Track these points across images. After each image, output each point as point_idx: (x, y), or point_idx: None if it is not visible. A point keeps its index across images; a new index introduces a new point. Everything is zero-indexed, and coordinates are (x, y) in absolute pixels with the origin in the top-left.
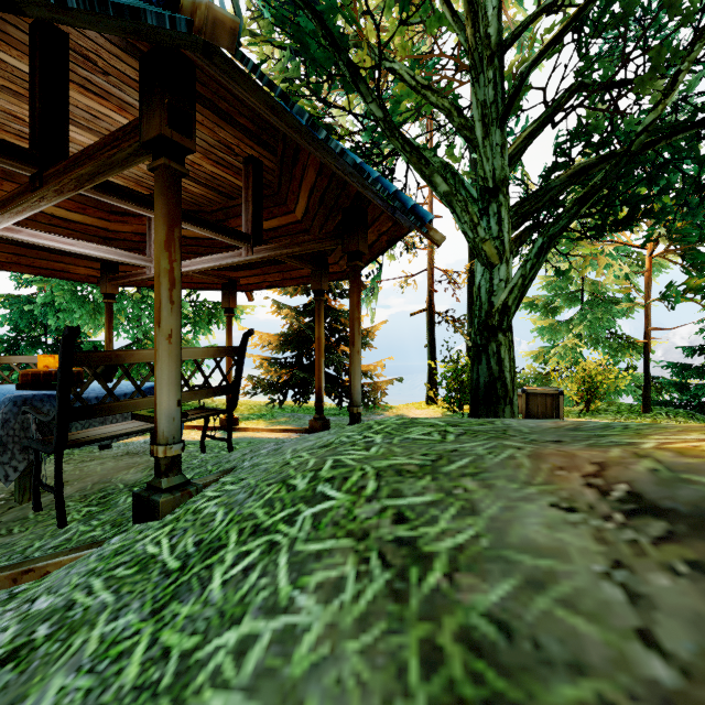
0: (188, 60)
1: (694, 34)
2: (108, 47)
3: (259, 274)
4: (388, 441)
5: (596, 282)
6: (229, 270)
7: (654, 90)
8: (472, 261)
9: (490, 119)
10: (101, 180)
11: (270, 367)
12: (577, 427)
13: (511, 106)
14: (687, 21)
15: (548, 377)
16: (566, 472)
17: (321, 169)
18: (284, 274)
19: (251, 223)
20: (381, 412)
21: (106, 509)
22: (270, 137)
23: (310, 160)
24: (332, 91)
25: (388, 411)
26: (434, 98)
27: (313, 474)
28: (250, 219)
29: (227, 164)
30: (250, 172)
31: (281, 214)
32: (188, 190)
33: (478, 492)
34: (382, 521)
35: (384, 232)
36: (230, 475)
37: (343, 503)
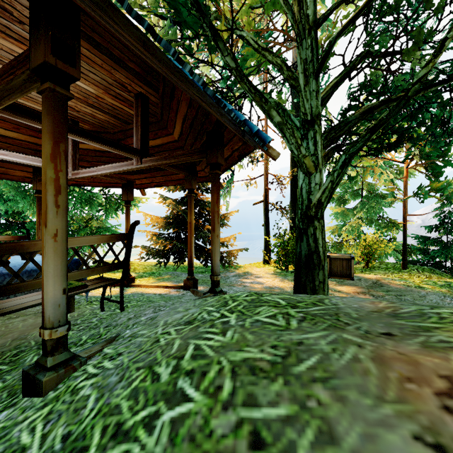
0: (86, 14)
1: (438, 23)
2: (20, 0)
3: (149, 177)
4: (241, 323)
5: (371, 184)
6: (128, 174)
7: (414, 59)
8: (293, 169)
9: (309, 72)
10: (7, 103)
11: (158, 240)
12: (396, 313)
13: (323, 64)
14: (438, 12)
15: (340, 244)
16: (416, 385)
17: (190, 103)
18: (166, 177)
19: (140, 141)
20: (233, 270)
21: (14, 368)
22: (153, 78)
23: (182, 96)
24: (200, 52)
25: (238, 269)
26: (270, 57)
27: (175, 362)
28: (139, 138)
29: (123, 98)
30: (139, 104)
31: (163, 135)
32: (96, 116)
33: (332, 408)
34: (238, 443)
35: (236, 150)
36: (112, 345)
37: (200, 409)
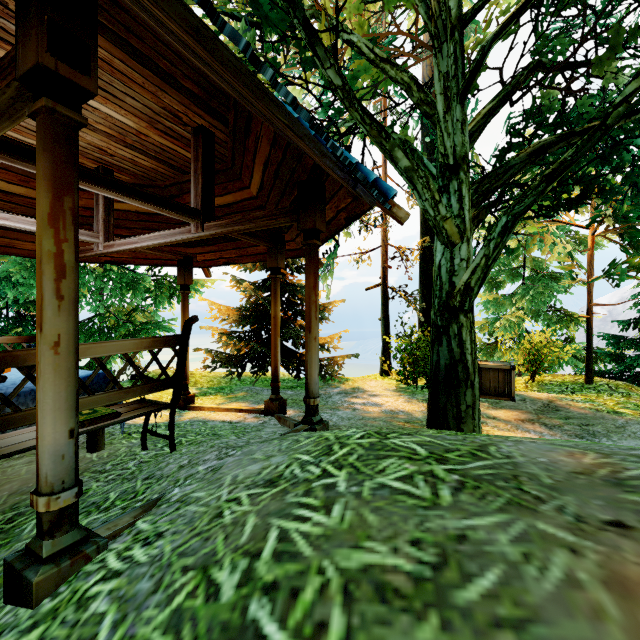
0: (117, 3)
1: None
2: None
3: (215, 251)
4: (355, 489)
5: (537, 259)
6: (185, 246)
7: (607, 72)
8: (424, 239)
9: (452, 93)
10: None
11: (229, 340)
12: (619, 478)
13: (472, 81)
14: None
15: (492, 347)
16: None
17: (274, 139)
18: (241, 251)
19: (201, 197)
20: (337, 385)
21: (4, 544)
22: (220, 104)
23: (263, 129)
24: (289, 69)
25: (344, 383)
26: (393, 72)
27: (247, 564)
28: (200, 193)
29: (176, 135)
30: (200, 143)
31: (236, 189)
32: (138, 163)
33: None
34: None
35: (343, 209)
36: (150, 515)
37: None
